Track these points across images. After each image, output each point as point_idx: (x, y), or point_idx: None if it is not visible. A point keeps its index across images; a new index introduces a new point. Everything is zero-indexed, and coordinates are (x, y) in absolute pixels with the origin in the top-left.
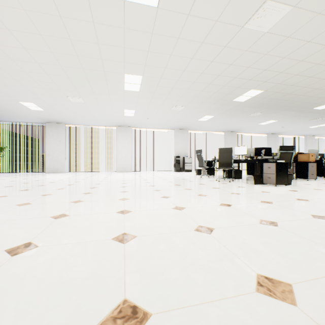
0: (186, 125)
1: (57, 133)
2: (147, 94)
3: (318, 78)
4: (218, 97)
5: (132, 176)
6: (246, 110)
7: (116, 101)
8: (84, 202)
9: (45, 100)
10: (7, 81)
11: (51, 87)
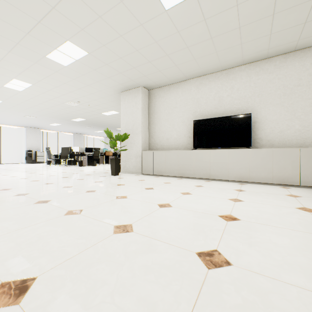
0: (39, 126)
1: None
2: (3, 107)
3: (107, 120)
4: (61, 117)
5: None
6: (82, 125)
7: None
8: None
9: None
10: None
11: None
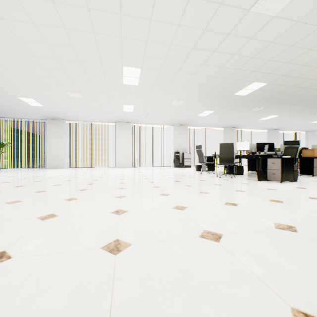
0: (186, 120)
1: (57, 129)
2: (146, 88)
3: None
4: (218, 91)
5: (131, 172)
6: (247, 104)
7: (115, 96)
8: (77, 200)
9: (44, 95)
10: (5, 76)
11: (49, 81)
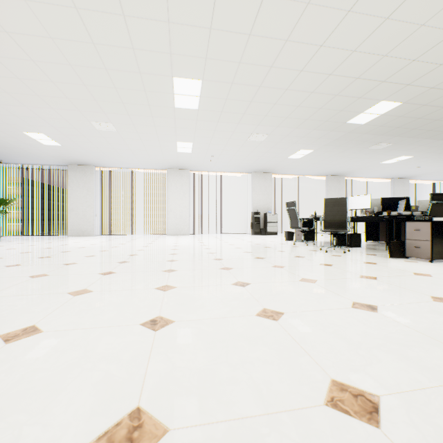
0: (269, 165)
1: (83, 179)
2: (210, 114)
3: None
4: (323, 117)
5: (189, 242)
6: (365, 139)
7: (164, 127)
8: (90, 295)
9: (60, 128)
10: None
11: (63, 105)
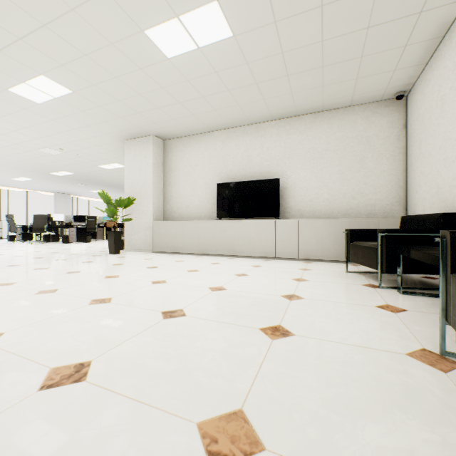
0: None
1: None
2: None
3: (108, 175)
4: (32, 169)
5: None
6: (68, 181)
7: None
8: None
9: None
10: None
11: None
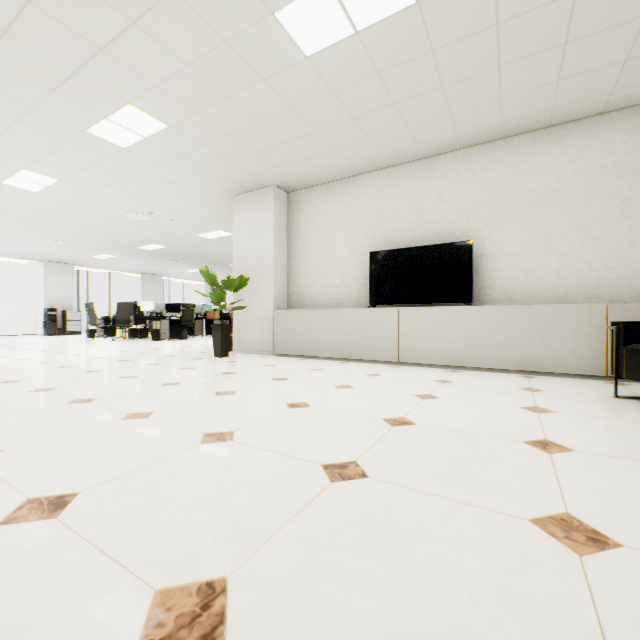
0: (71, 259)
1: None
2: None
3: (209, 248)
4: (116, 243)
5: None
6: (159, 257)
7: None
8: None
9: None
10: None
11: None
